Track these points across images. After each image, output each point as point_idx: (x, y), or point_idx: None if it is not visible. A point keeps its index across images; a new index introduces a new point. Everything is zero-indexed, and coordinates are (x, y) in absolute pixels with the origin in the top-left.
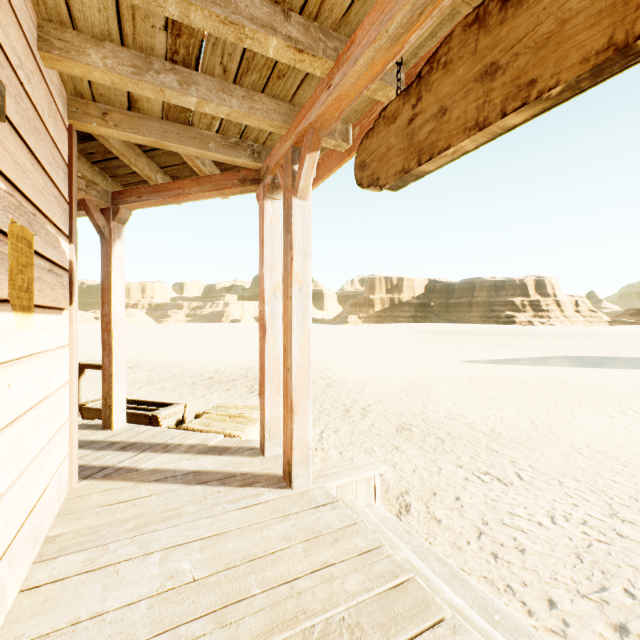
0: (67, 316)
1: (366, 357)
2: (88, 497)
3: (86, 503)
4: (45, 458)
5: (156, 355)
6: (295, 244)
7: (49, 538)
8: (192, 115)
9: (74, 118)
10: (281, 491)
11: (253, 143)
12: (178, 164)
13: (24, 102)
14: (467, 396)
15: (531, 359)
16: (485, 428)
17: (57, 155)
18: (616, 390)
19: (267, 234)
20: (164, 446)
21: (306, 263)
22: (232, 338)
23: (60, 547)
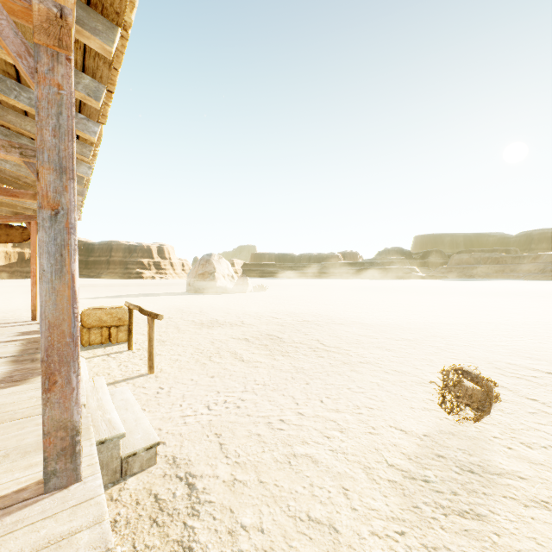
0: None
1: None
2: None
3: None
4: None
5: None
6: None
7: None
8: None
9: None
10: None
11: None
12: None
13: None
14: None
15: (113, 296)
16: None
17: None
18: None
19: None
20: None
21: None
22: None
23: None
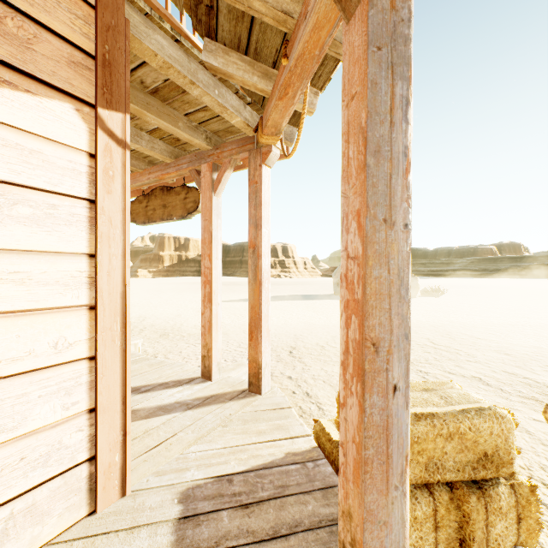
0: None
1: (150, 302)
2: None
3: None
4: None
5: None
6: None
7: None
8: None
9: None
10: None
11: None
12: None
13: None
14: None
15: None
16: None
17: None
18: (285, 309)
19: None
20: None
21: None
22: None
23: None
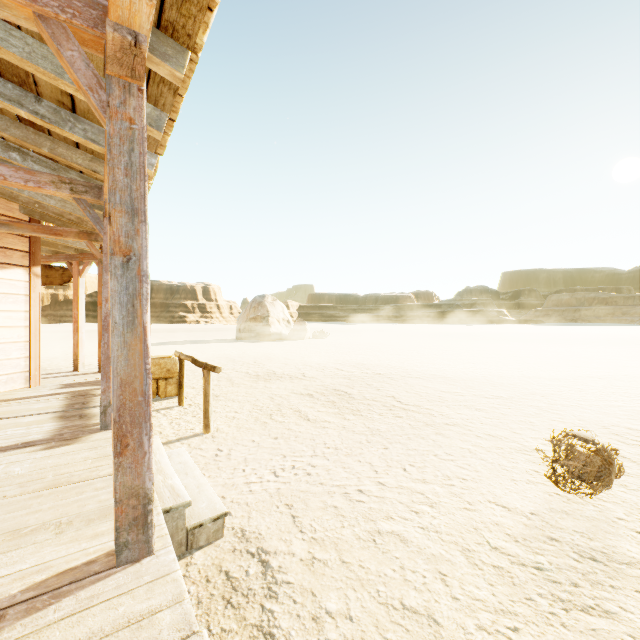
0: None
1: None
2: None
3: None
4: None
5: None
6: None
7: None
8: None
9: None
10: None
11: None
12: None
13: None
14: (90, 358)
15: (156, 343)
16: (88, 364)
17: None
18: (172, 350)
19: None
20: None
21: None
22: None
23: None
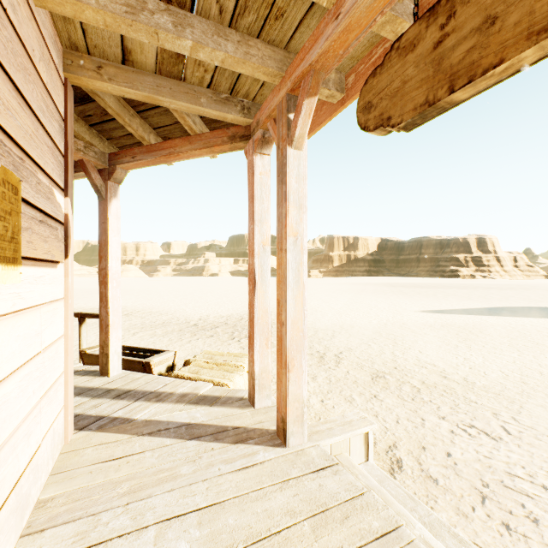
0: (62, 269)
1: (331, 307)
2: (82, 452)
3: (80, 459)
4: (36, 418)
5: (148, 304)
6: (290, 195)
7: (40, 503)
8: (185, 68)
9: (69, 71)
10: (276, 450)
11: (243, 99)
12: (170, 124)
13: (7, 31)
14: (431, 344)
15: (482, 309)
16: (457, 377)
17: (50, 104)
18: None
19: (256, 189)
20: (157, 395)
21: (301, 215)
22: (212, 289)
23: (50, 515)
